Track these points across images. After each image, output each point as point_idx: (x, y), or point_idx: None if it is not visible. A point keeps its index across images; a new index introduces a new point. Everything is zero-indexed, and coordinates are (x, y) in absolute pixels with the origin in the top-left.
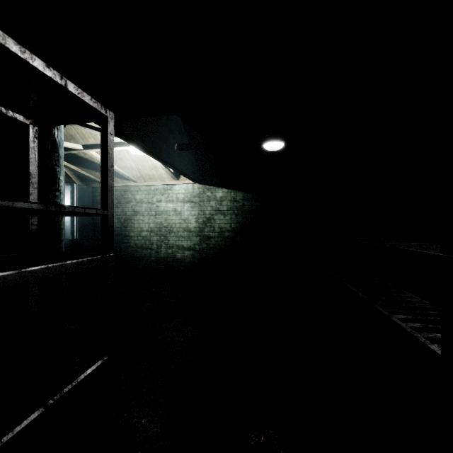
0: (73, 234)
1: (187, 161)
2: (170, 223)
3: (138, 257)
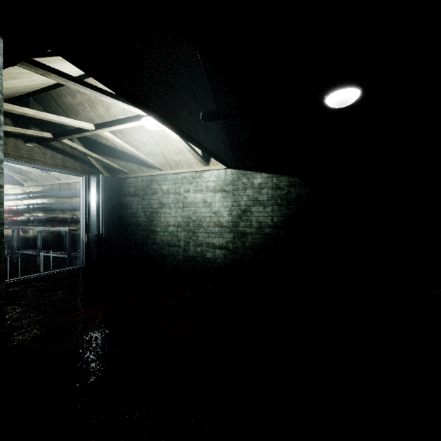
0: (99, 229)
1: (217, 137)
2: (199, 216)
3: (164, 255)
